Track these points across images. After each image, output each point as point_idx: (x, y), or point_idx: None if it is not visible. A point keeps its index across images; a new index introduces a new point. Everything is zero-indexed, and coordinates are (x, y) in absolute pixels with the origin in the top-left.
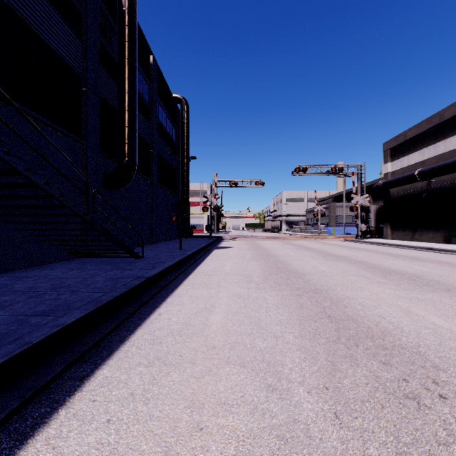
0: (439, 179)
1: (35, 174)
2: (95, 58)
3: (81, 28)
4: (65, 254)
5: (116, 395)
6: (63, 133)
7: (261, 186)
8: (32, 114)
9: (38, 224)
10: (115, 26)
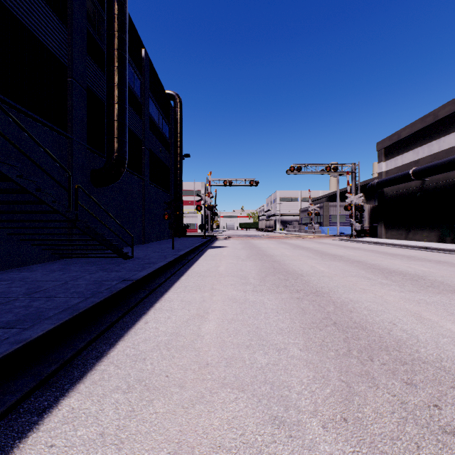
0: (434, 179)
1: (6, 164)
2: (81, 47)
3: (66, 14)
4: (48, 254)
5: (81, 437)
6: (46, 125)
7: (256, 185)
8: (9, 102)
9: (17, 222)
10: (104, 15)
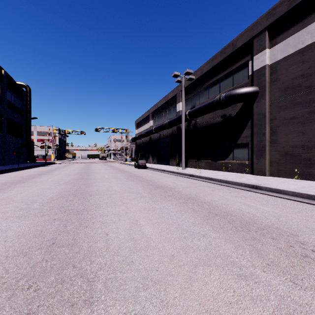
0: (144, 139)
1: None
2: None
3: None
4: None
5: None
6: None
7: (84, 134)
8: None
9: None
10: None
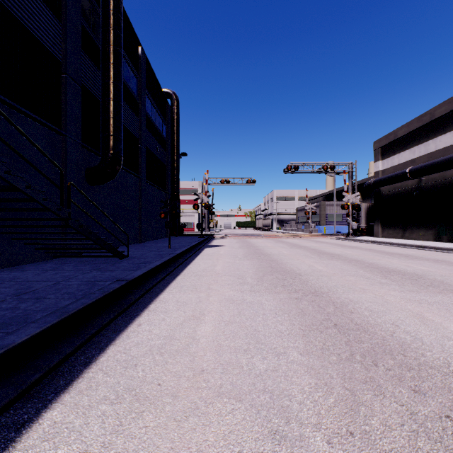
0: (430, 178)
1: None
2: (76, 42)
3: (60, 9)
4: (41, 253)
5: None
6: (39, 121)
7: (253, 184)
8: (0, 97)
9: (8, 221)
10: (99, 11)
